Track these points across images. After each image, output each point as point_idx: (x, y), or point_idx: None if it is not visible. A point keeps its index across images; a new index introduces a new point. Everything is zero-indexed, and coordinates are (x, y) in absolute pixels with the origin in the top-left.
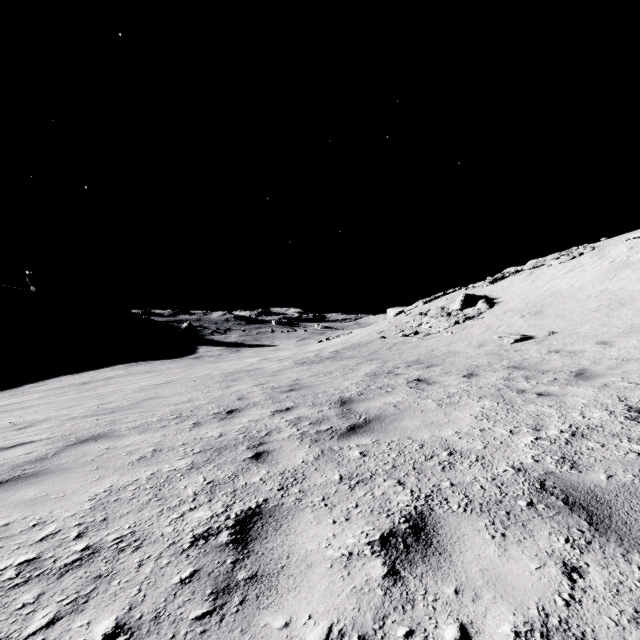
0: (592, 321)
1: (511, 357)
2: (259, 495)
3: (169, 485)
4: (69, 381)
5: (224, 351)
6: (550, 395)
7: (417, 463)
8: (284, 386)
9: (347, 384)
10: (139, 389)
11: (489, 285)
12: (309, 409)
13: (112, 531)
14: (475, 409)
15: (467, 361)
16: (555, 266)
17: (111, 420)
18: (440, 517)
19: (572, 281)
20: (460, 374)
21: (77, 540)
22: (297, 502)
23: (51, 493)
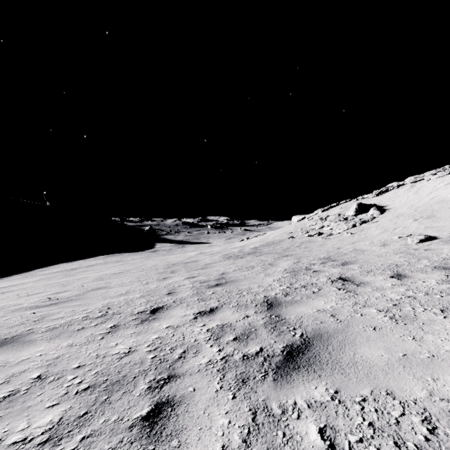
0: None
1: (427, 256)
2: None
3: None
4: (64, 267)
5: (173, 246)
6: None
7: None
8: (212, 280)
9: (269, 280)
10: (98, 278)
11: (376, 196)
12: (234, 312)
13: None
14: None
15: (381, 259)
16: (434, 180)
17: (43, 315)
18: None
19: None
20: (385, 274)
21: None
22: None
23: None
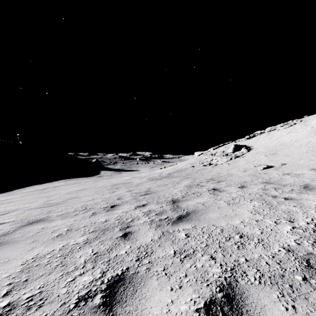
0: (305, 158)
1: (263, 177)
2: (124, 264)
3: (71, 255)
4: (36, 188)
5: (113, 173)
6: (292, 199)
7: (221, 243)
8: (142, 192)
9: (175, 191)
10: (68, 193)
11: (247, 140)
12: (155, 205)
13: (28, 290)
14: (250, 207)
15: (239, 179)
16: (281, 130)
17: (49, 210)
18: (244, 288)
19: (291, 137)
20: (236, 186)
21: (4, 297)
22: (147, 271)
23: (1, 258)
